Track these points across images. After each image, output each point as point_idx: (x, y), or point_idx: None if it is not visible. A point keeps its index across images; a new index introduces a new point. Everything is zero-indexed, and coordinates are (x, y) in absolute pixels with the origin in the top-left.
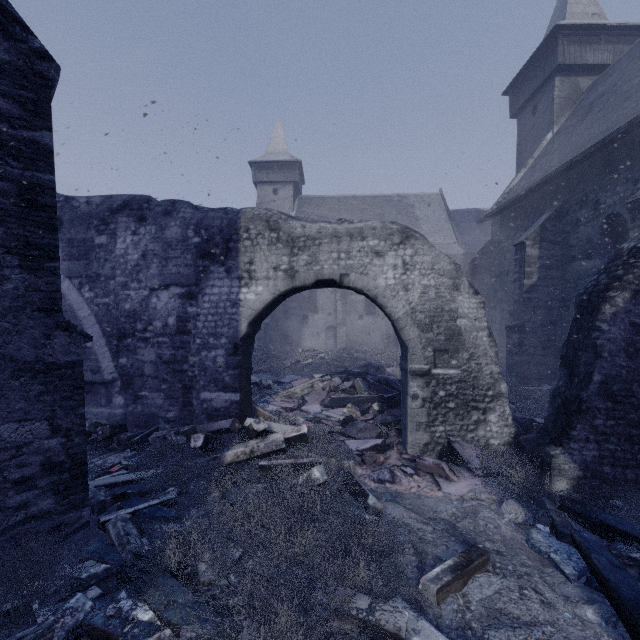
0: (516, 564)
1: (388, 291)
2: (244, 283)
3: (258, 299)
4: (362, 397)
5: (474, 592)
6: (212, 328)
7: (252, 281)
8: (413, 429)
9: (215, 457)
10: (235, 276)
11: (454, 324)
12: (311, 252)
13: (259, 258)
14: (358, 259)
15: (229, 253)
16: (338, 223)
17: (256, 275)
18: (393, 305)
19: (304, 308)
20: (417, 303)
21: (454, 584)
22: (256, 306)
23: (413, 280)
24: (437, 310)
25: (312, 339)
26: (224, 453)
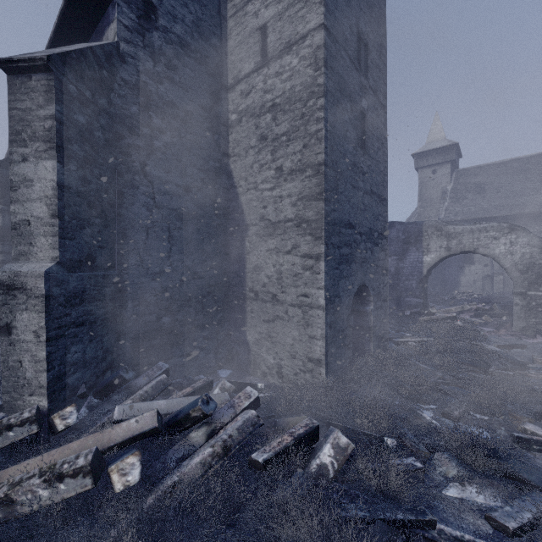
0: (538, 351)
1: (501, 255)
2: (425, 254)
3: (431, 260)
4: (496, 313)
5: (513, 350)
6: (410, 272)
7: (428, 253)
8: (515, 319)
9: (415, 318)
10: (420, 251)
11: (541, 270)
12: (458, 239)
13: (432, 243)
14: (483, 241)
15: (418, 242)
16: (473, 225)
17: (430, 250)
18: (503, 262)
19: (460, 261)
20: (518, 260)
21: (505, 347)
22: (430, 263)
23: (516, 250)
24: (530, 264)
25: (468, 285)
26: (418, 318)
